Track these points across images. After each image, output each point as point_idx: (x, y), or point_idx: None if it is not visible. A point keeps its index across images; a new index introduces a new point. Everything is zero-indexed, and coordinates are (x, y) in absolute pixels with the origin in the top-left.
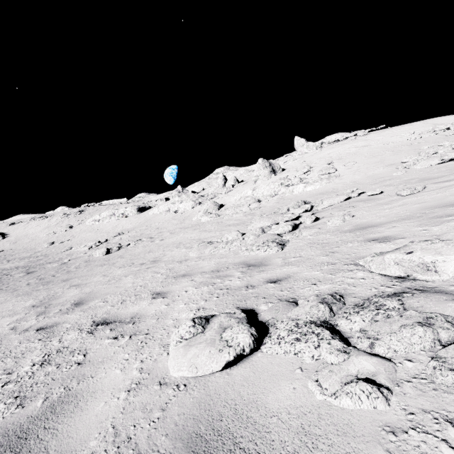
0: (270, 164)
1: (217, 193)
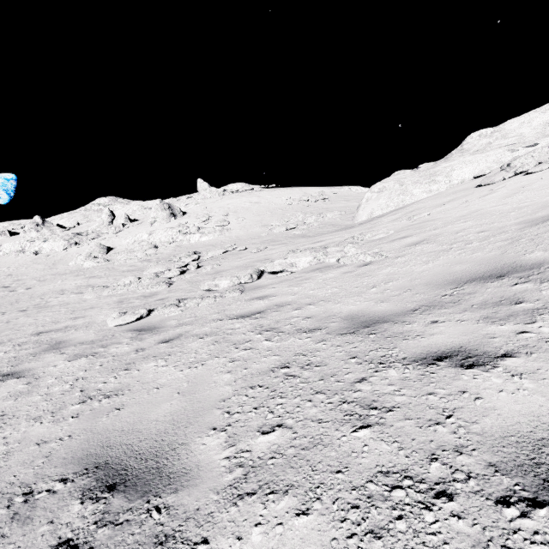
0: (170, 206)
1: (102, 232)
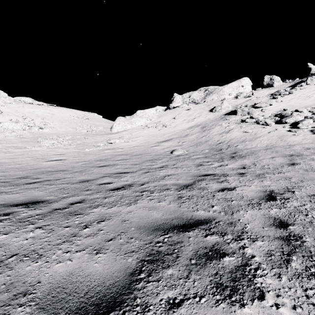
0: None
1: None
